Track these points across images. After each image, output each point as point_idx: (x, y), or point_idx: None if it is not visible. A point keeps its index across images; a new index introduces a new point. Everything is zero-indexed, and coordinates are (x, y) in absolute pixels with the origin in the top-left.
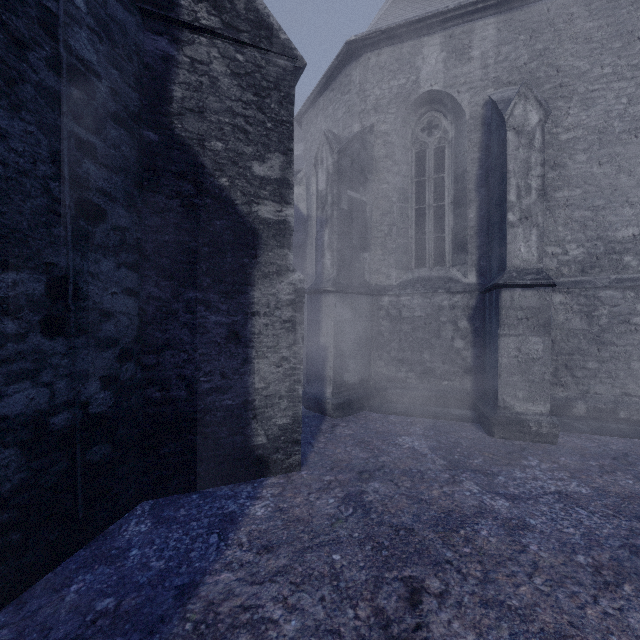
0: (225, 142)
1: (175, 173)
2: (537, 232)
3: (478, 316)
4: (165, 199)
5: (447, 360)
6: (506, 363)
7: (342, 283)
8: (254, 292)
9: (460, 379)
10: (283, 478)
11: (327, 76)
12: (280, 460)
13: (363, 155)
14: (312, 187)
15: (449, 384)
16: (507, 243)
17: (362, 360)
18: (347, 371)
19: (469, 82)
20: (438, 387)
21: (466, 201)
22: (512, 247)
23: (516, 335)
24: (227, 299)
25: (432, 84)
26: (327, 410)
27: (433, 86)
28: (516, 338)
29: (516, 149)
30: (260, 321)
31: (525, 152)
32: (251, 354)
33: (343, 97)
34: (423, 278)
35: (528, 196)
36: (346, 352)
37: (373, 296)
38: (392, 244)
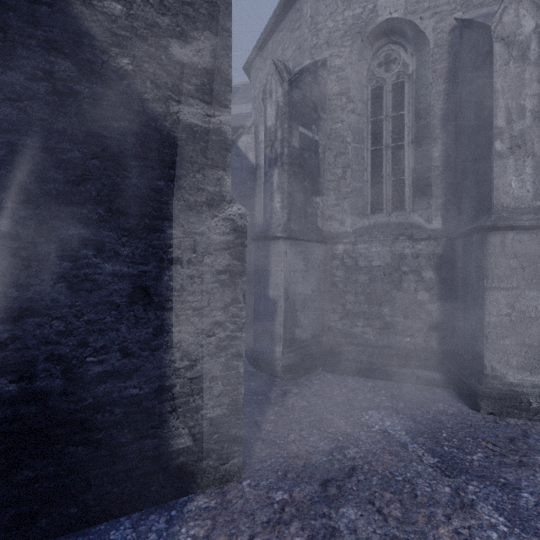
0: (126, 4)
1: (42, 41)
2: (533, 163)
3: (445, 265)
4: (24, 80)
5: (409, 314)
6: (495, 322)
7: (293, 229)
8: (173, 230)
9: (424, 336)
10: (215, 496)
11: (276, 15)
12: (212, 467)
13: (315, 90)
14: (261, 134)
15: (412, 341)
16: (494, 177)
17: (315, 314)
18: (299, 327)
19: (434, 6)
20: (399, 344)
21: (430, 138)
22: (500, 182)
23: (508, 288)
24: (131, 239)
25: (391, 12)
26: (276, 372)
27: (392, 14)
28: (508, 292)
29: (505, 63)
30: (182, 271)
31: (517, 66)
32: (168, 319)
33: (293, 34)
34: (381, 224)
35: (521, 119)
36: (298, 306)
37: (326, 244)
38: (347, 188)
